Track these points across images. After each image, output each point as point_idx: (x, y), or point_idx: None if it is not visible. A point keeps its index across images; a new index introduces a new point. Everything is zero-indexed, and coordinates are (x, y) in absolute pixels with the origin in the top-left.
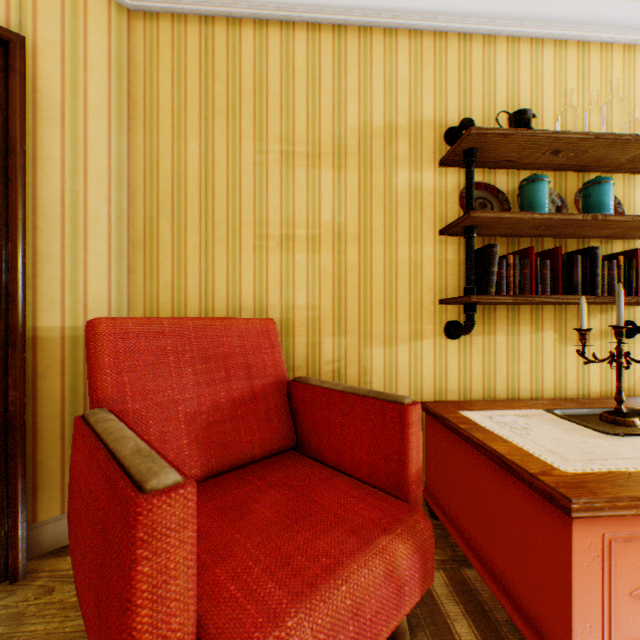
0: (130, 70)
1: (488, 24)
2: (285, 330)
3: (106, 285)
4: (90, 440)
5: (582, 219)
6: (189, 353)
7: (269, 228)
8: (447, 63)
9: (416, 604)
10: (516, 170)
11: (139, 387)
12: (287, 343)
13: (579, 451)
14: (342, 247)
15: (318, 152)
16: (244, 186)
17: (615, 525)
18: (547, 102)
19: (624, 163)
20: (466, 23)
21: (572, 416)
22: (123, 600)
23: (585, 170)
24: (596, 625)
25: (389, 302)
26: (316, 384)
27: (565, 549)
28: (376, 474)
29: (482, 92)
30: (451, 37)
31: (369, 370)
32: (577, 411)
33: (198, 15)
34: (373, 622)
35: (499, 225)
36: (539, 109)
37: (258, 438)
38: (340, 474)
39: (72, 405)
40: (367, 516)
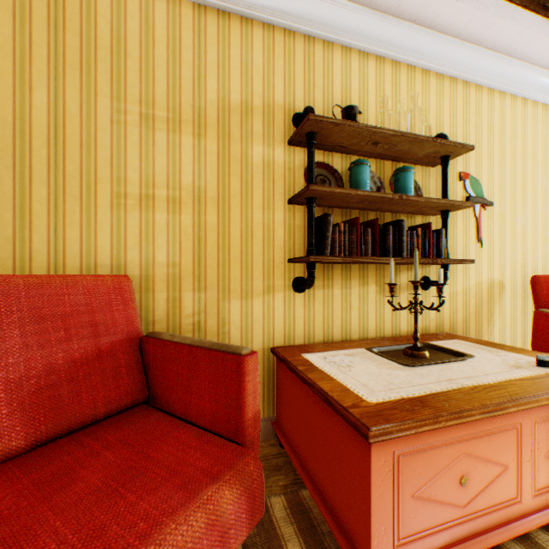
0: None
1: (327, 32)
2: (145, 286)
3: None
4: None
5: (392, 197)
6: (17, 314)
7: (128, 187)
8: (295, 58)
9: (257, 533)
10: (349, 155)
11: None
12: (147, 299)
13: (384, 382)
14: (202, 209)
15: (179, 119)
16: (100, 143)
17: (402, 443)
18: (371, 104)
19: (422, 158)
20: (310, 27)
21: (385, 352)
22: None
23: (397, 160)
24: (389, 527)
25: (246, 260)
26: (167, 339)
27: (367, 469)
28: (218, 421)
29: (323, 87)
30: (298, 36)
31: (228, 321)
32: (389, 348)
33: None
34: None
35: (334, 198)
36: (365, 108)
37: (103, 397)
38: (185, 424)
39: None
40: (200, 466)
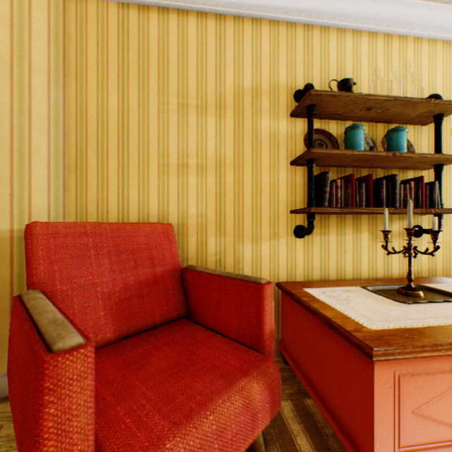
0: (65, 40)
1: (324, 19)
2: (181, 232)
3: (46, 198)
4: (21, 313)
5: (386, 155)
6: (106, 248)
7: (169, 158)
8: (296, 45)
9: (271, 425)
10: (343, 121)
11: (66, 274)
12: (182, 241)
13: (381, 314)
14: (222, 173)
15: (205, 104)
16: (151, 127)
17: (402, 365)
18: (364, 74)
19: (414, 118)
20: (309, 17)
21: (379, 290)
22: (33, 435)
23: (389, 122)
24: (390, 435)
25: (255, 212)
26: (201, 270)
27: (369, 383)
28: (242, 334)
29: (320, 66)
30: (299, 27)
31: (241, 260)
32: (382, 287)
33: (117, 2)
34: (233, 441)
35: (331, 158)
36: (358, 79)
37: (158, 310)
38: (217, 334)
39: (19, 288)
40: (233, 364)
